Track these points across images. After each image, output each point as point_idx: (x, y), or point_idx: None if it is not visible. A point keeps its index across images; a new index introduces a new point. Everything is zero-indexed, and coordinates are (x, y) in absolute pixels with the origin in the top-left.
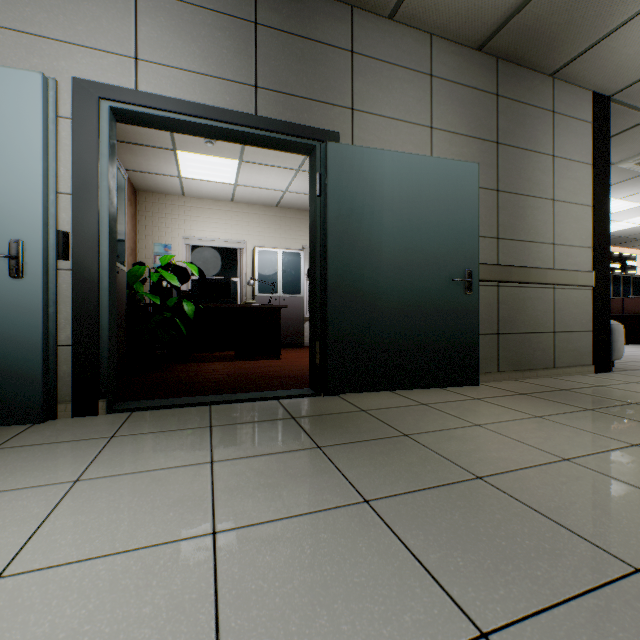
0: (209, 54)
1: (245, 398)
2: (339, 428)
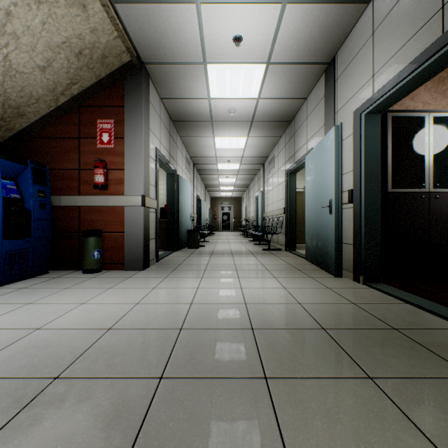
0: (406, 25)
1: (433, 310)
2: (373, 343)
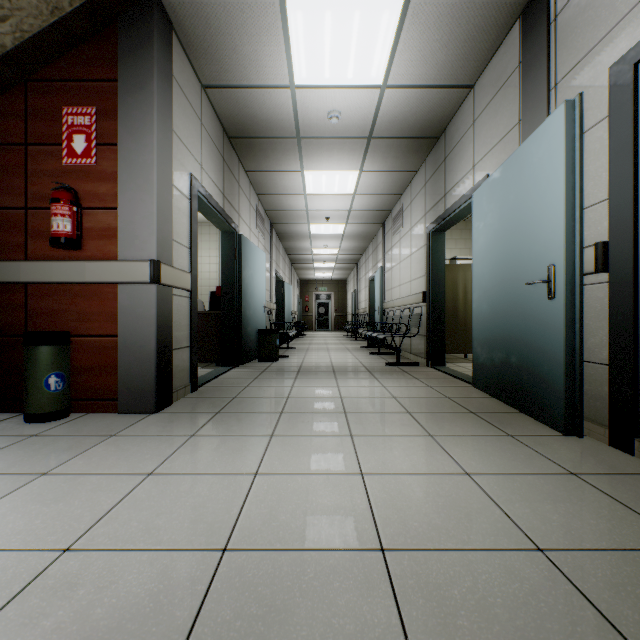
0: None
1: None
2: None
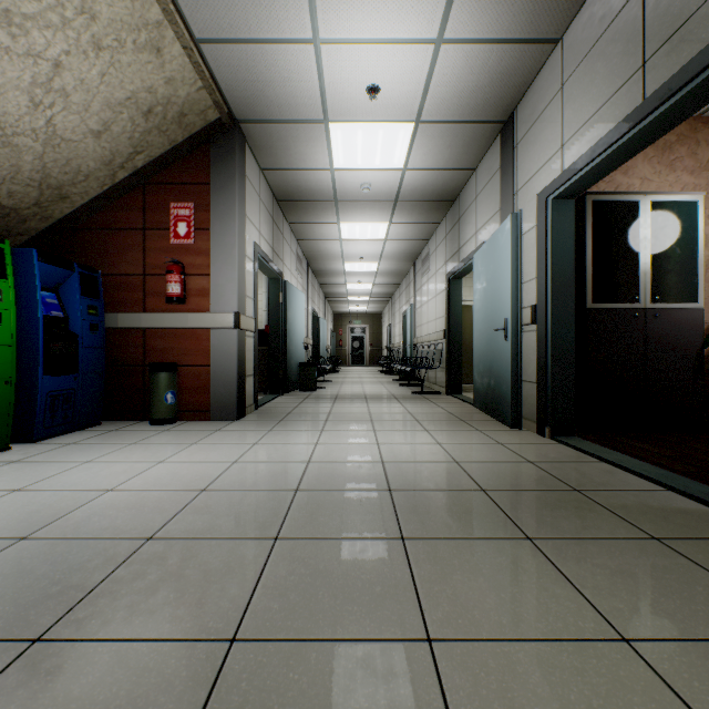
0: (602, 82)
1: (633, 469)
2: (543, 505)
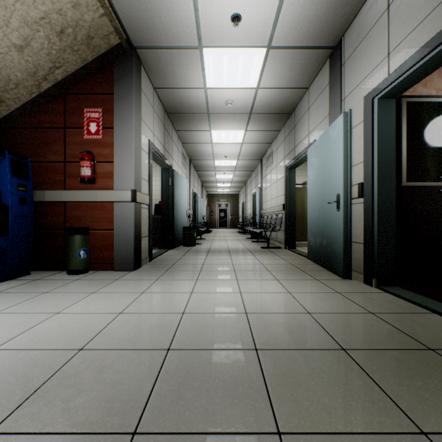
0: None
1: None
2: (411, 372)
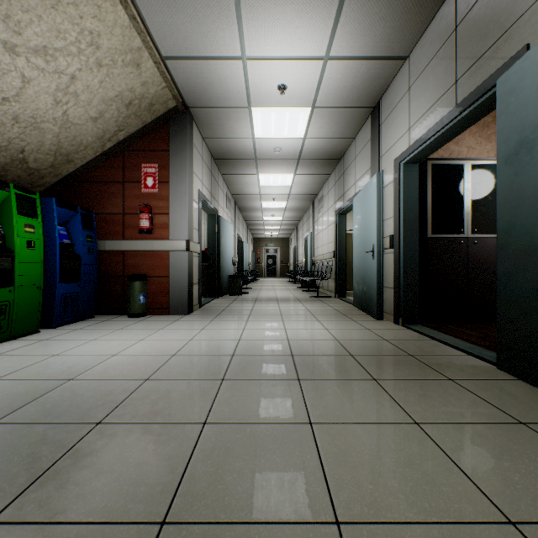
0: (432, 90)
1: (450, 343)
2: (387, 363)
